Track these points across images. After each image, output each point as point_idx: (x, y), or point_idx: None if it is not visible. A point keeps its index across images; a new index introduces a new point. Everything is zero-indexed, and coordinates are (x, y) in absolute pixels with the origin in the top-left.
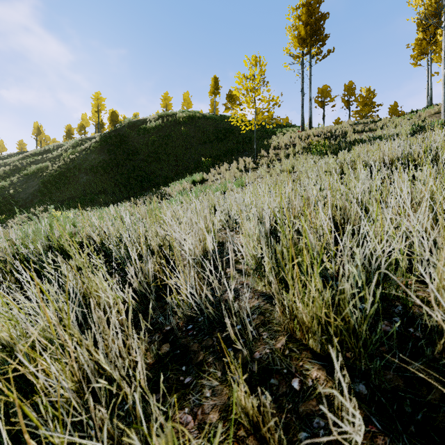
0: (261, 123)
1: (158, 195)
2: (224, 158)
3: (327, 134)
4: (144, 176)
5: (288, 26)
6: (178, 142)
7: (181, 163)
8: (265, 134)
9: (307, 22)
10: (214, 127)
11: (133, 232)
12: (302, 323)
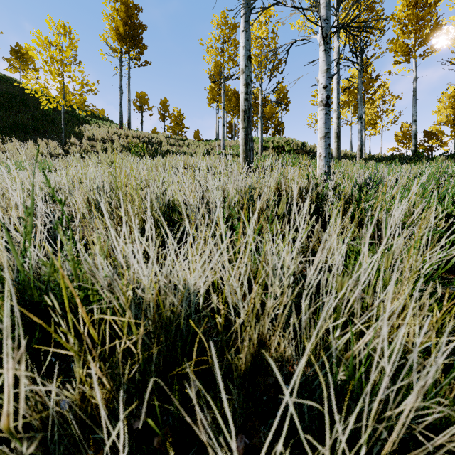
0: (70, 105)
1: None
2: (11, 133)
3: (146, 139)
4: None
5: (106, 13)
6: None
7: None
8: (76, 120)
9: (126, 22)
10: None
11: None
12: (131, 225)
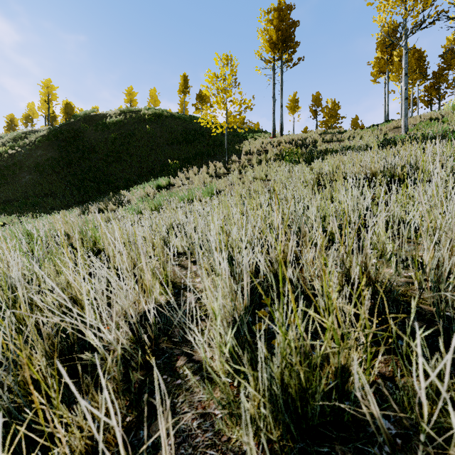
0: (233, 127)
1: (115, 201)
2: (193, 161)
3: (299, 142)
4: (102, 178)
5: (260, 29)
6: (142, 142)
7: (145, 165)
8: (237, 138)
9: (279, 27)
10: (183, 128)
11: (3, 298)
12: None
